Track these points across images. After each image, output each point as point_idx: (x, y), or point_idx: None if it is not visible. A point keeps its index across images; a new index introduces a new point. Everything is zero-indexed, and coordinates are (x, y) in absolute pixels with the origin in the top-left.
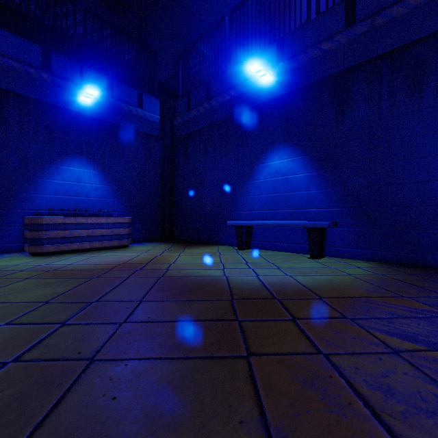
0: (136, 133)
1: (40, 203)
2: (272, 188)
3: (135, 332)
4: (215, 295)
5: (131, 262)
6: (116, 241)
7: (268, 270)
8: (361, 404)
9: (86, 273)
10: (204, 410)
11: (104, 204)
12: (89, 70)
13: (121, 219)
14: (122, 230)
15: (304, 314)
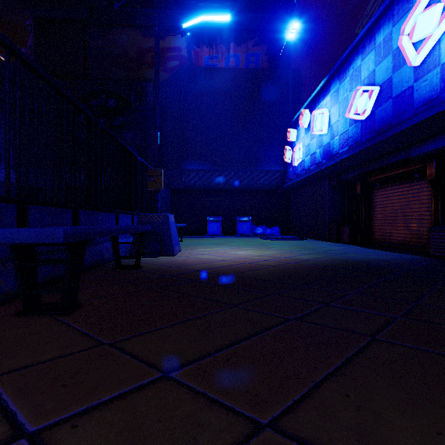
0: None
1: None
2: None
3: None
4: None
5: None
6: None
7: None
8: None
9: None
10: None
11: None
12: None
13: None
14: None
15: None
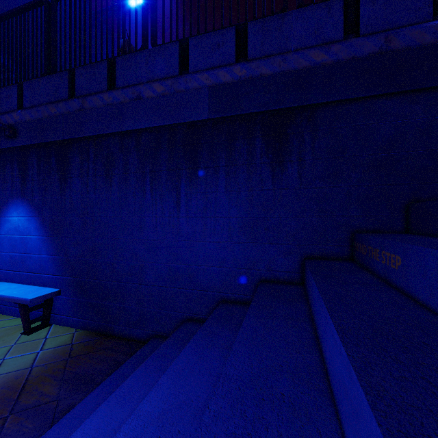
0: None
1: None
2: (12, 246)
3: None
4: None
5: None
6: None
7: None
8: None
9: None
10: None
11: None
12: None
13: None
14: None
15: None
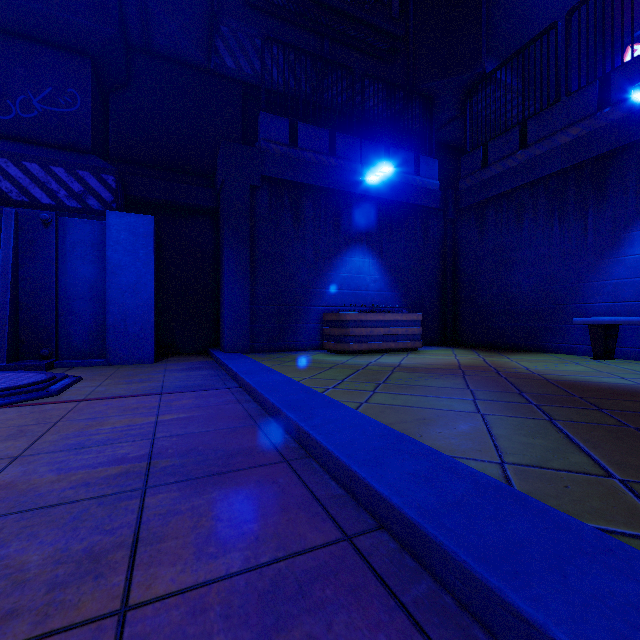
0: (413, 208)
1: (328, 299)
2: None
3: (635, 417)
4: None
5: (466, 364)
6: (410, 343)
7: None
8: None
9: (442, 371)
10: None
11: (382, 298)
12: (368, 142)
13: (415, 316)
14: (415, 329)
15: None
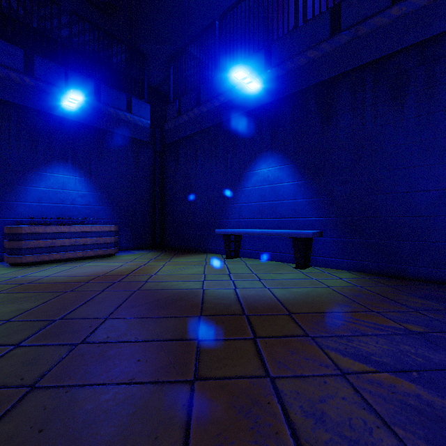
0: (125, 139)
1: (21, 211)
2: (260, 196)
3: (88, 355)
4: (185, 311)
5: (111, 273)
6: (101, 250)
7: (248, 282)
8: (288, 433)
9: (61, 286)
10: (128, 443)
11: (90, 211)
12: (75, 73)
13: (107, 227)
14: (107, 238)
15: (267, 332)
